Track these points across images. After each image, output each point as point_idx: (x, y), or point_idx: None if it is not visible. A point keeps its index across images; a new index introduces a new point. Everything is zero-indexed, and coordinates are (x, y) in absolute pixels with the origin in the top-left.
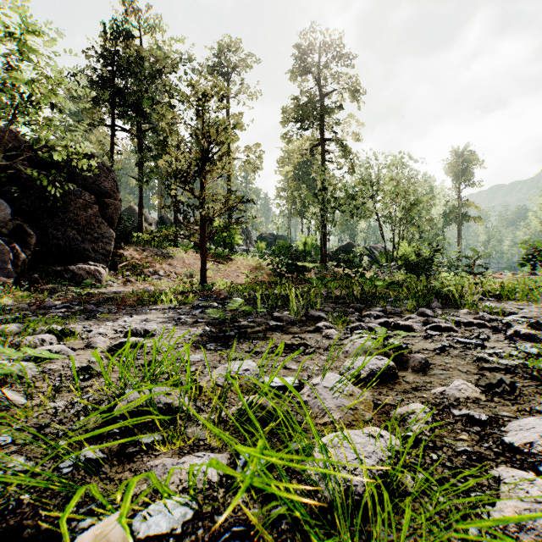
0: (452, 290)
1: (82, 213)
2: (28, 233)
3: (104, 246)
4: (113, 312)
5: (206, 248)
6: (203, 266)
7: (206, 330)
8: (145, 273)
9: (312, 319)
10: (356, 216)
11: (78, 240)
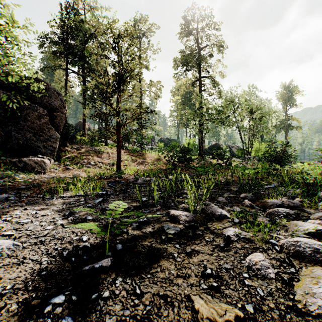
0: None
1: (37, 122)
2: None
3: (52, 144)
4: (20, 200)
5: (120, 145)
6: (118, 158)
7: (79, 245)
8: (81, 162)
9: (214, 220)
10: (224, 125)
11: (33, 140)
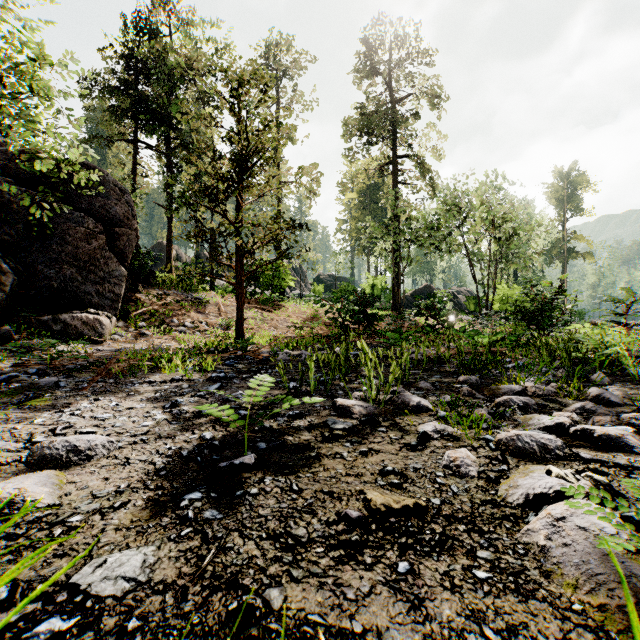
0: (612, 352)
1: (84, 246)
2: (3, 270)
3: (112, 289)
4: (79, 387)
5: (243, 290)
6: (239, 314)
7: (202, 443)
8: (166, 323)
9: (407, 413)
10: (440, 250)
11: (77, 281)
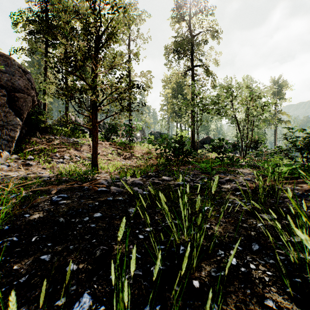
0: None
1: None
2: None
3: (9, 133)
4: None
5: (97, 133)
6: (94, 150)
7: None
8: (51, 156)
9: None
10: (220, 115)
11: None
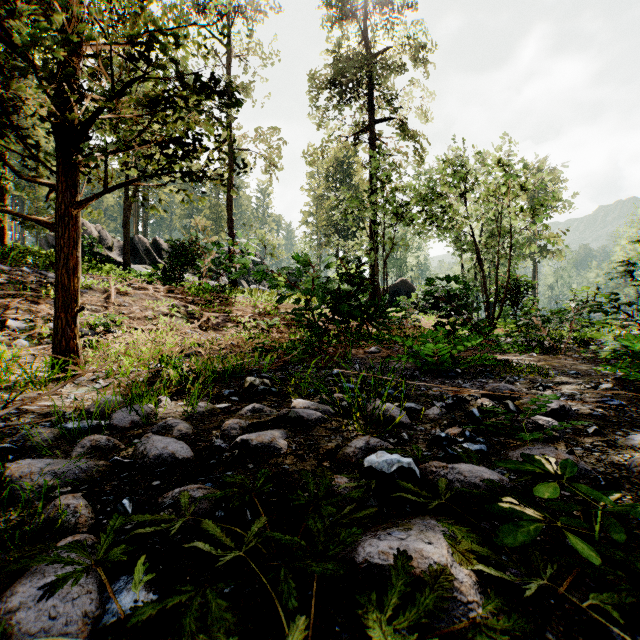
0: None
1: None
2: None
3: None
4: None
5: (73, 240)
6: (61, 299)
7: None
8: None
9: None
10: (438, 226)
11: None
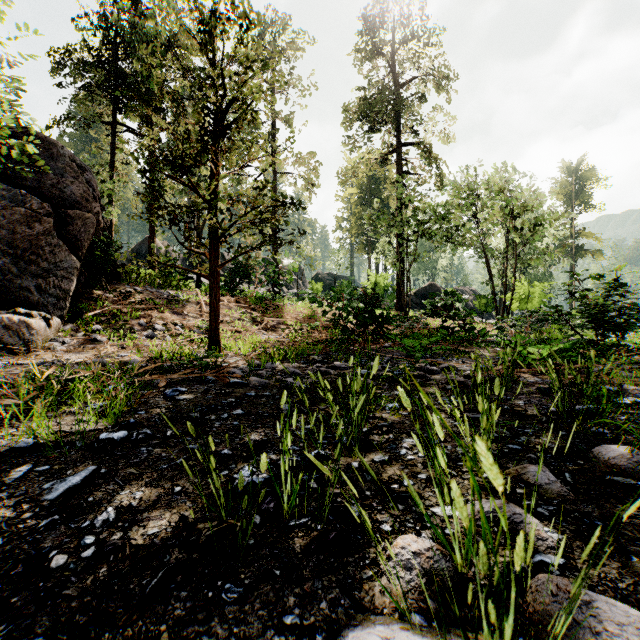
0: None
1: (24, 230)
2: None
3: (58, 283)
4: None
5: (218, 285)
6: (213, 315)
7: None
8: (131, 326)
9: None
10: (452, 243)
11: (12, 273)
